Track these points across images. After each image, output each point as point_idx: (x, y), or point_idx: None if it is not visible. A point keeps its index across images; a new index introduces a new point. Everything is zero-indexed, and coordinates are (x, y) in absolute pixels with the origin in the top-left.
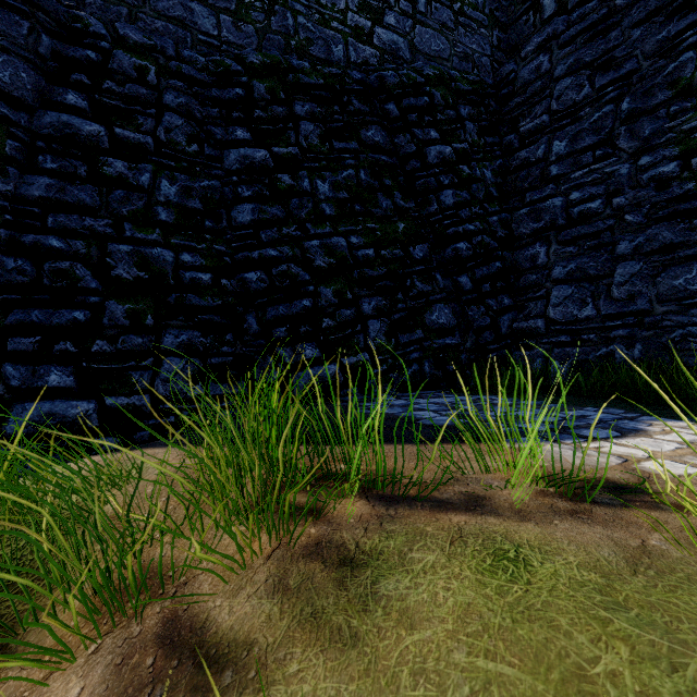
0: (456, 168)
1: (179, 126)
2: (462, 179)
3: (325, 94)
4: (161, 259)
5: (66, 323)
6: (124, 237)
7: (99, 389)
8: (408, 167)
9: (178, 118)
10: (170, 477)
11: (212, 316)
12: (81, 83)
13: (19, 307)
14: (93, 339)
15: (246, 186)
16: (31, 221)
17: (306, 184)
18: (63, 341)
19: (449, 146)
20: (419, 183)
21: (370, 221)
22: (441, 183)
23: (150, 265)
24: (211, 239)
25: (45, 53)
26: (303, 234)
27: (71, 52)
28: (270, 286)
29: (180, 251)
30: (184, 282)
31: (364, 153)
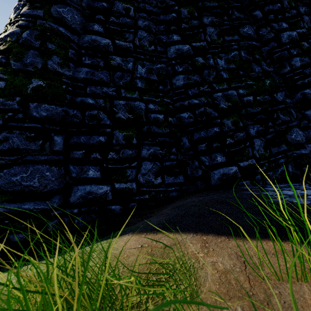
0: (299, 44)
1: (145, 37)
2: (303, 50)
3: (219, 10)
4: (139, 107)
5: (96, 143)
6: (121, 97)
7: (111, 179)
8: (269, 46)
9: (144, 32)
10: (233, 292)
11: (165, 138)
12: (100, 20)
13: (74, 135)
14: (108, 151)
15: (179, 65)
16: (79, 90)
17: (211, 61)
18: (95, 152)
19: (294, 31)
20: (276, 55)
21: (249, 80)
22: (291, 54)
23: (134, 111)
24: (162, 95)
25: (84, 6)
26: (211, 90)
27: (95, 4)
28: (194, 121)
29: (147, 103)
30: (150, 120)
31: (242, 41)
